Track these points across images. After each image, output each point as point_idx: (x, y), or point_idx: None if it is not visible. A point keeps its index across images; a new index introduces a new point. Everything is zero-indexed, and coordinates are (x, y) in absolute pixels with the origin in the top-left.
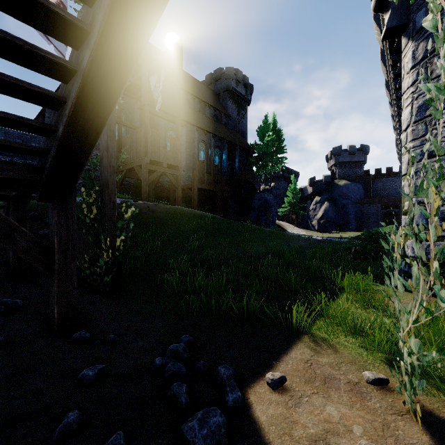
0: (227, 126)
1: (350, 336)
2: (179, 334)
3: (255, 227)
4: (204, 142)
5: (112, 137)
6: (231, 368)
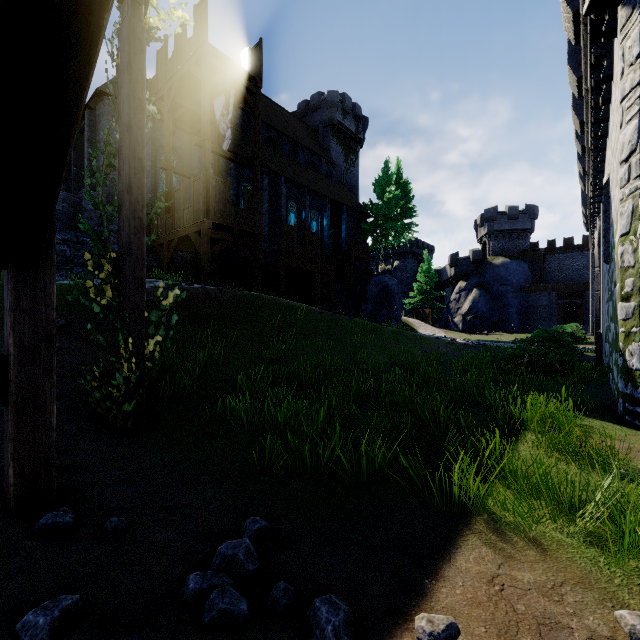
0: (330, 178)
1: (562, 518)
2: (242, 514)
3: (372, 325)
4: (295, 201)
5: (137, 169)
6: (342, 596)
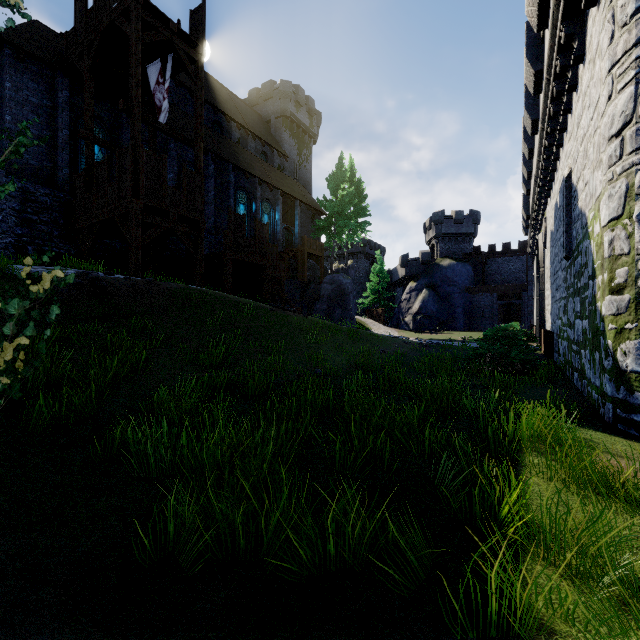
0: (282, 171)
1: None
2: None
3: (327, 324)
4: (245, 191)
5: None
6: None
